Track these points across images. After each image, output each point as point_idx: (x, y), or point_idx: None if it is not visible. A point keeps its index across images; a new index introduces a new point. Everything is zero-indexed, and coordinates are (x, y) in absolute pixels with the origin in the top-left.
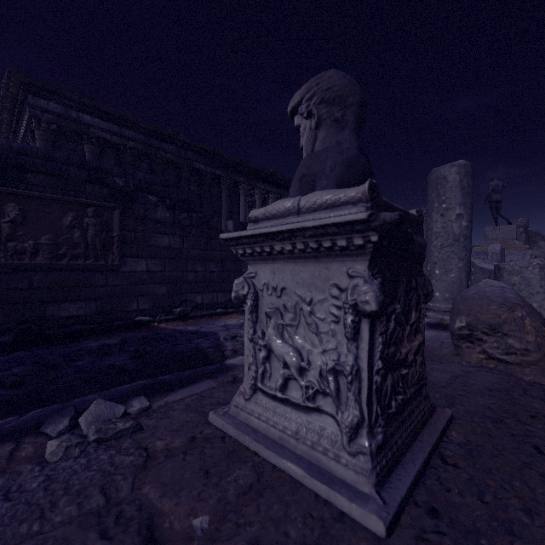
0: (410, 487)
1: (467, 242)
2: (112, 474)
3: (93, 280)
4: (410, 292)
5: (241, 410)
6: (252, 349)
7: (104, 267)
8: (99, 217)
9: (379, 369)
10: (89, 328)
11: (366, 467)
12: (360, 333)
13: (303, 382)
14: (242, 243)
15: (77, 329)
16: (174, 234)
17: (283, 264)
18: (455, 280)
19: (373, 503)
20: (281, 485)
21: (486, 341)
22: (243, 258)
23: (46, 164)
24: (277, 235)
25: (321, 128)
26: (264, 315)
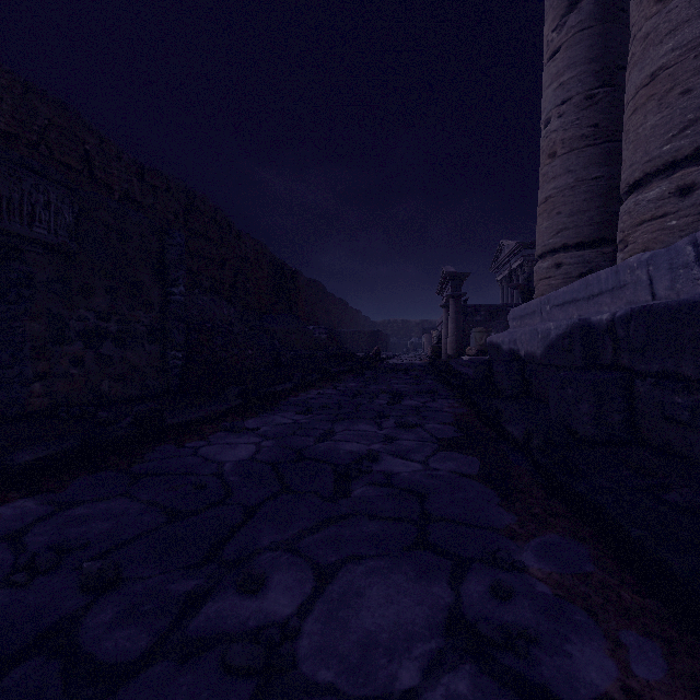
0: None
1: None
2: None
3: None
4: None
5: None
6: None
7: None
8: None
9: None
10: None
11: None
12: None
13: None
14: None
15: None
16: None
17: None
18: None
19: None
20: None
21: None
22: None
23: None
24: None
25: None
26: None
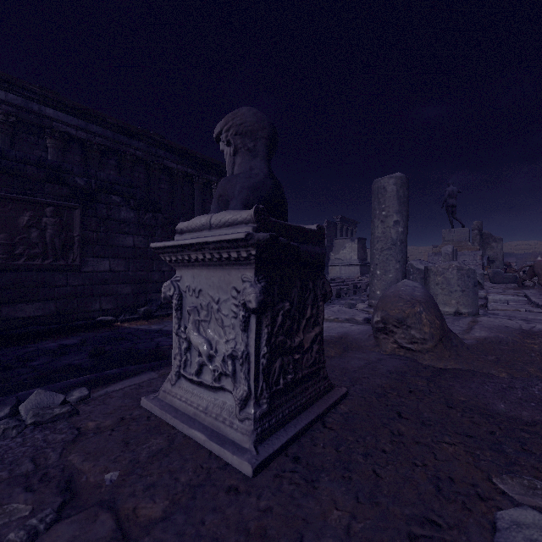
0: (285, 443)
1: (403, 246)
2: (44, 448)
3: (52, 280)
4: (307, 292)
5: (168, 394)
6: (178, 342)
7: (64, 267)
8: (58, 217)
9: (265, 353)
10: (48, 328)
11: (249, 429)
12: (250, 325)
13: (211, 367)
14: (168, 252)
15: (34, 329)
16: (139, 234)
17: (200, 270)
18: (393, 280)
19: (249, 454)
20: (186, 448)
21: (396, 333)
22: (171, 264)
23: (0, 163)
24: (190, 246)
25: (238, 155)
26: (187, 313)
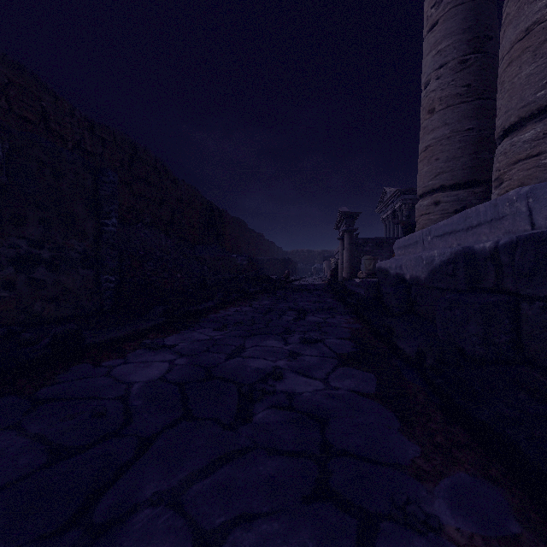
0: None
1: None
2: None
3: None
4: None
5: None
6: None
7: None
8: None
9: None
10: None
11: None
12: None
13: None
14: None
15: None
16: None
17: None
18: None
19: None
20: None
21: None
22: None
23: None
24: None
25: None
26: None
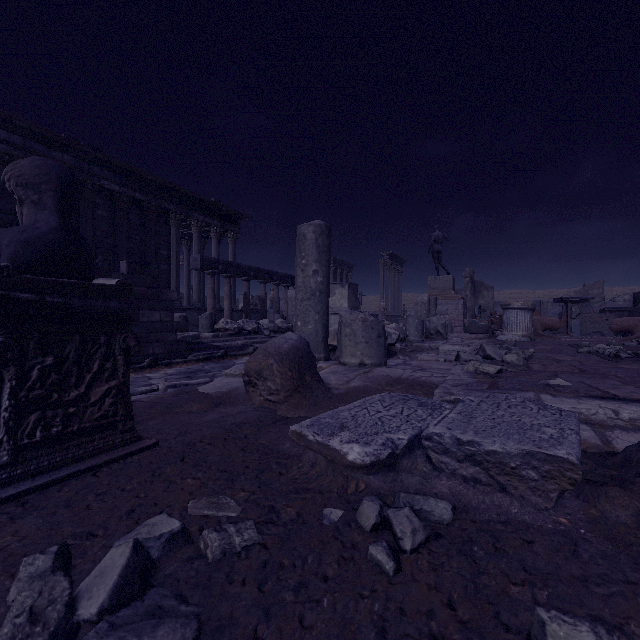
0: (22, 491)
1: (323, 296)
2: None
3: None
4: (94, 347)
5: None
6: None
7: None
8: None
9: (7, 407)
10: None
11: None
12: None
13: None
14: None
15: None
16: None
17: None
18: (312, 331)
19: None
20: None
21: (259, 385)
22: None
23: None
24: None
25: (25, 206)
26: None
